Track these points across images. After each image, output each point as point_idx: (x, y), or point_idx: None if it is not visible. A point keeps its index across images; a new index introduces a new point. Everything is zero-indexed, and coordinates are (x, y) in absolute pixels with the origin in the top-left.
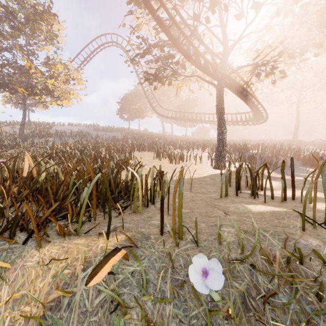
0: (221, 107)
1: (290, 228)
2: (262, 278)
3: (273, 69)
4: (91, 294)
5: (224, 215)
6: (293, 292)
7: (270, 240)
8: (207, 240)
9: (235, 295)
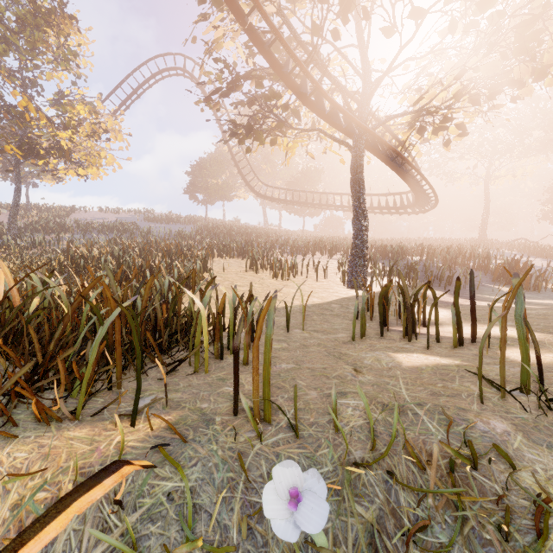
0: (360, 183)
1: (461, 399)
2: (406, 496)
3: (445, 120)
4: (86, 539)
5: (353, 373)
6: (458, 524)
7: (424, 423)
8: (315, 425)
9: (357, 530)
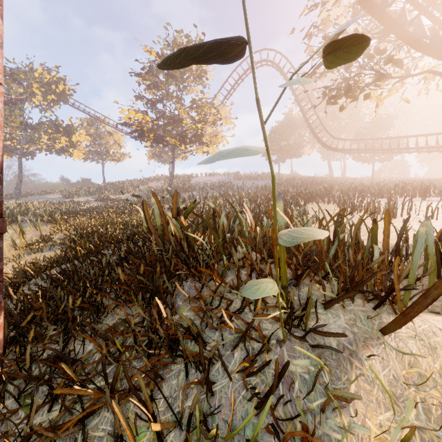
0: None
1: None
2: None
3: None
4: None
5: None
6: None
7: None
8: None
9: None
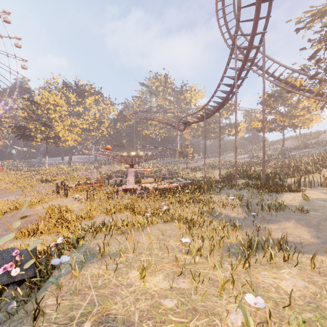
0: None
1: None
2: None
3: None
4: None
5: None
6: None
7: None
8: None
9: None
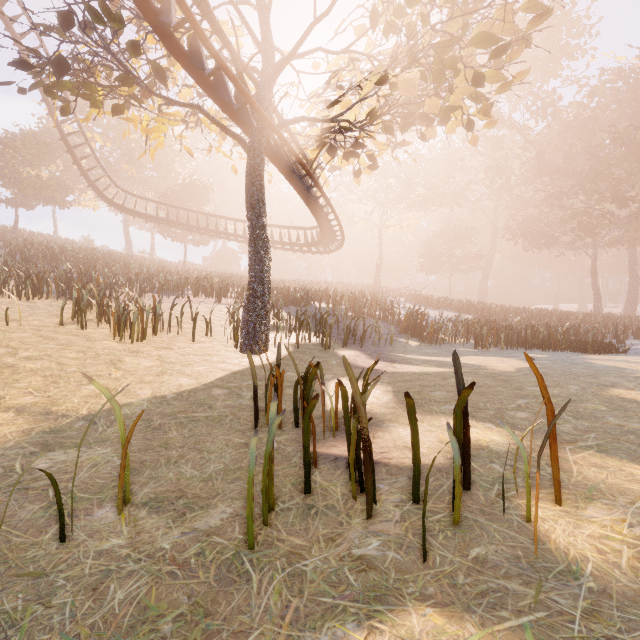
0: (259, 199)
1: None
2: None
3: (357, 146)
4: None
5: None
6: None
7: None
8: None
9: None
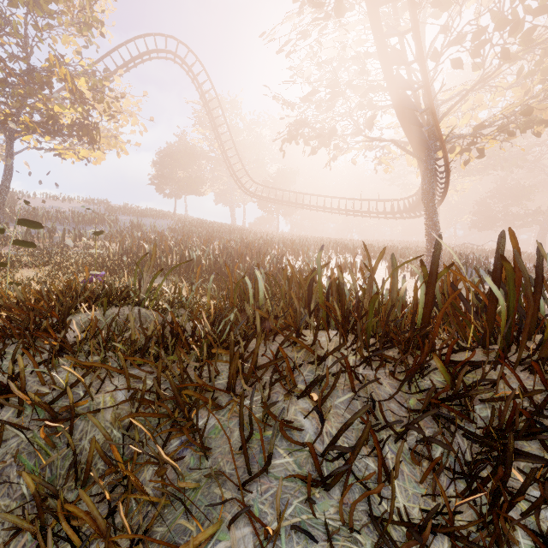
0: (433, 193)
1: None
2: None
3: (471, 144)
4: None
5: None
6: None
7: None
8: None
9: None
